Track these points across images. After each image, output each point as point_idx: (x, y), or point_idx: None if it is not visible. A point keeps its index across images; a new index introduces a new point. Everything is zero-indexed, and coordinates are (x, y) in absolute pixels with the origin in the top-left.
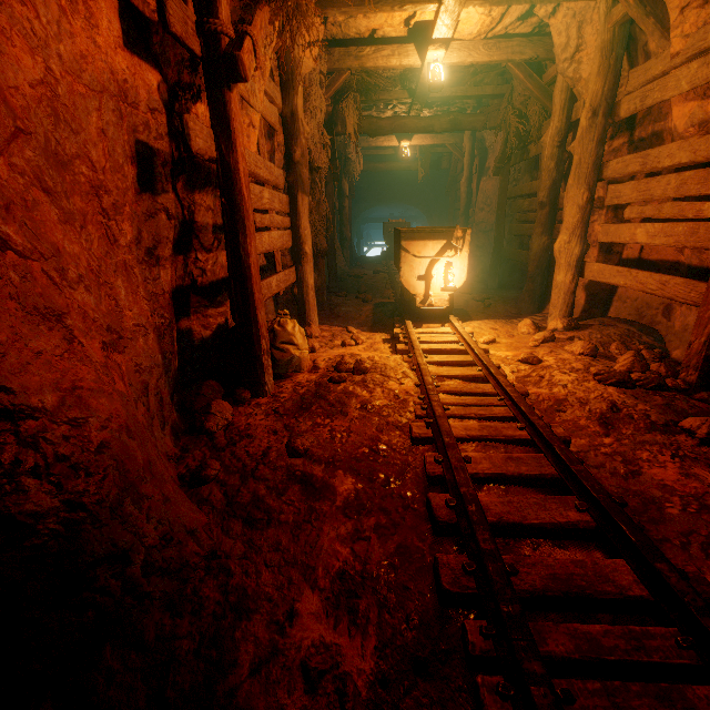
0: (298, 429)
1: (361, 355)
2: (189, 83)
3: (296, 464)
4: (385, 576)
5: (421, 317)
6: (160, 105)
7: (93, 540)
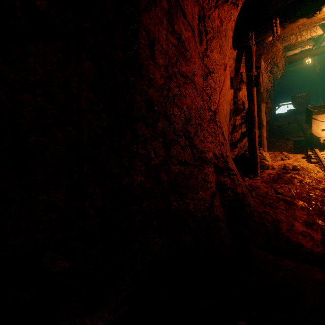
0: (275, 187)
1: (293, 164)
2: (238, 88)
3: (279, 196)
4: (320, 223)
5: (322, 146)
6: (232, 97)
7: (245, 200)
